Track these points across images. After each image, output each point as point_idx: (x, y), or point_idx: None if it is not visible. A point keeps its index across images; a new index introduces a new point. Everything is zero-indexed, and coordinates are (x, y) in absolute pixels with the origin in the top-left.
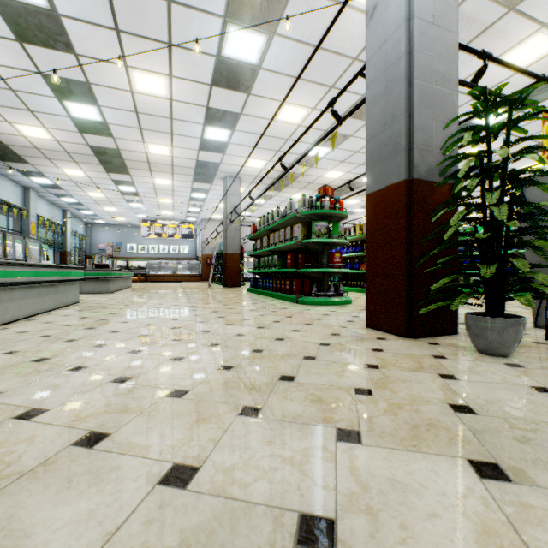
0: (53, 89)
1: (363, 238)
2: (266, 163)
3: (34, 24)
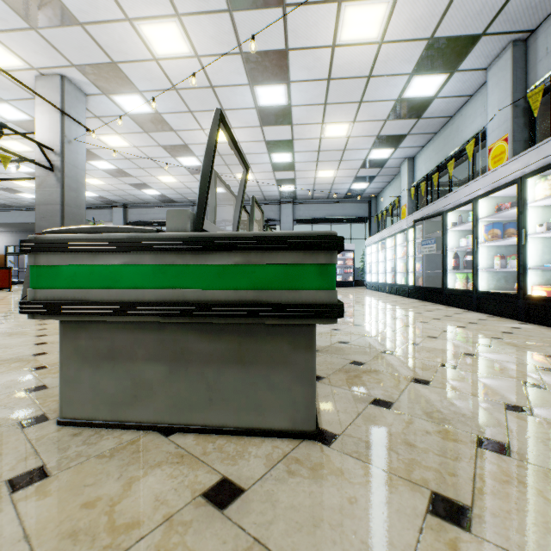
0: None
1: None
2: None
3: None
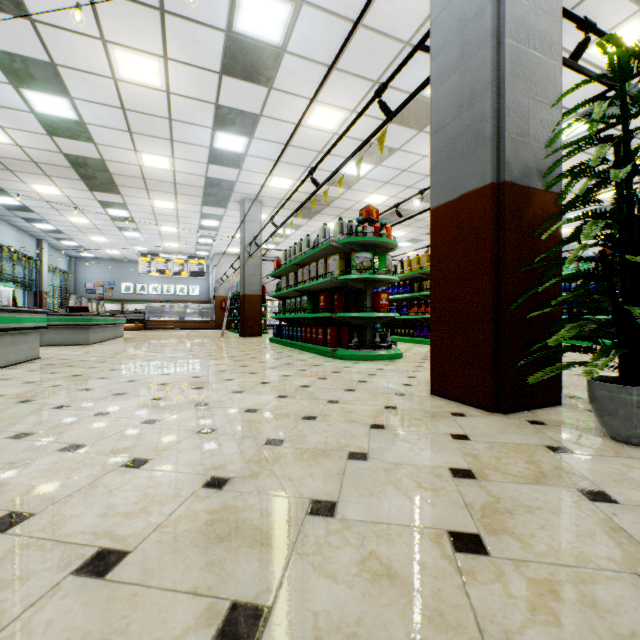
0: (5, 71)
1: (412, 276)
2: (294, 183)
3: None
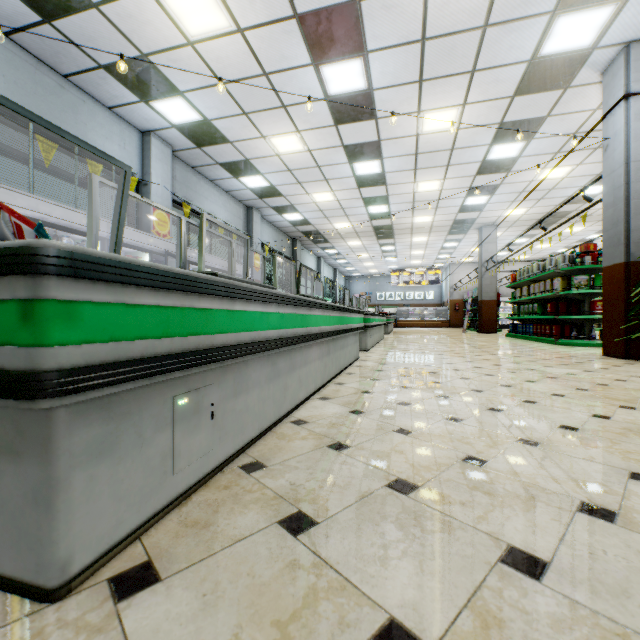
0: (365, 203)
1: None
2: (527, 210)
3: (370, 180)
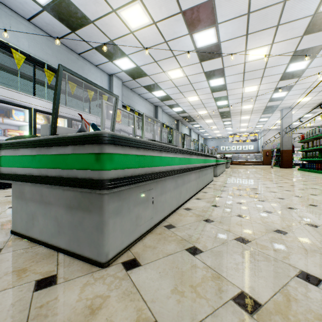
0: (215, 100)
1: None
2: (311, 98)
3: (218, 88)
